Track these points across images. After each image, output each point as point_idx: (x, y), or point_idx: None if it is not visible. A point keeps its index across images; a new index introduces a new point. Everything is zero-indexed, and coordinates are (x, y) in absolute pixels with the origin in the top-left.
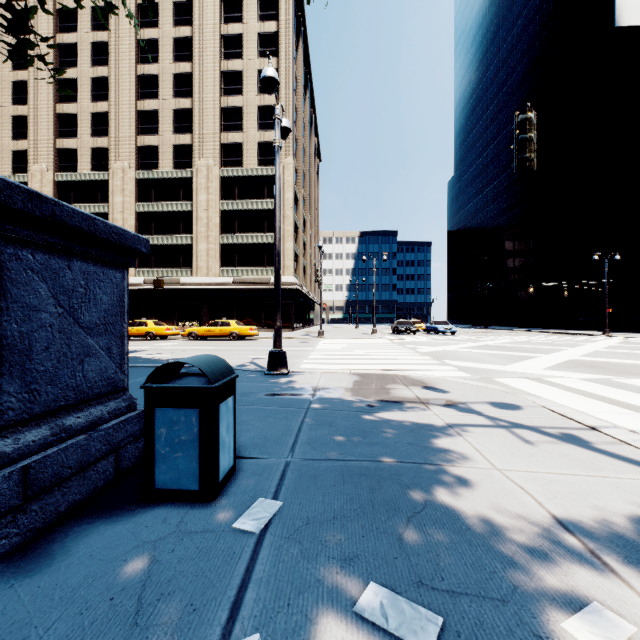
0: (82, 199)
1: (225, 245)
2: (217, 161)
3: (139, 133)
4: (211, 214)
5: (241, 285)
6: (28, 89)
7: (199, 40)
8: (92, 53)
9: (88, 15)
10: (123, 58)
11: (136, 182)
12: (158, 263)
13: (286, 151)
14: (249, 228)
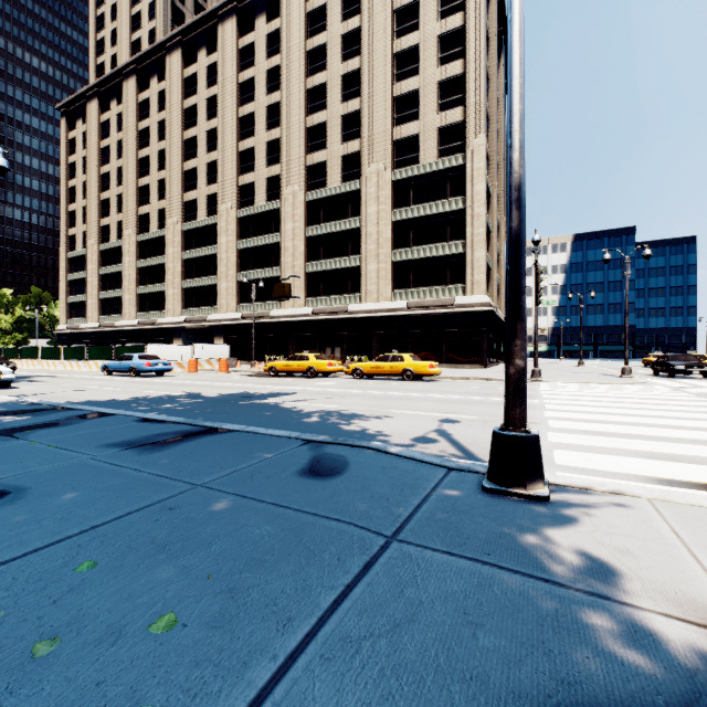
0: (259, 232)
1: (397, 263)
2: (388, 163)
3: (308, 152)
4: (381, 227)
5: (417, 310)
6: (217, 135)
7: (368, 26)
8: (267, 82)
9: (263, 44)
10: (293, 76)
11: (305, 205)
12: (326, 291)
13: (475, 129)
14: (426, 238)
